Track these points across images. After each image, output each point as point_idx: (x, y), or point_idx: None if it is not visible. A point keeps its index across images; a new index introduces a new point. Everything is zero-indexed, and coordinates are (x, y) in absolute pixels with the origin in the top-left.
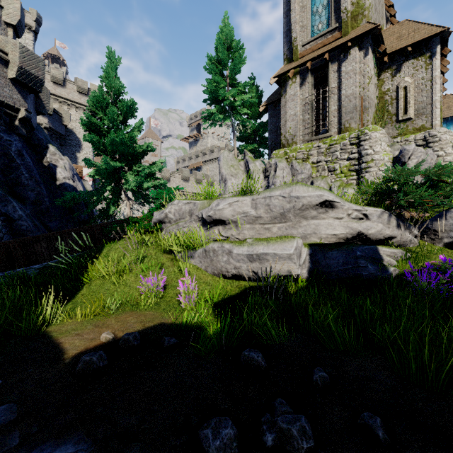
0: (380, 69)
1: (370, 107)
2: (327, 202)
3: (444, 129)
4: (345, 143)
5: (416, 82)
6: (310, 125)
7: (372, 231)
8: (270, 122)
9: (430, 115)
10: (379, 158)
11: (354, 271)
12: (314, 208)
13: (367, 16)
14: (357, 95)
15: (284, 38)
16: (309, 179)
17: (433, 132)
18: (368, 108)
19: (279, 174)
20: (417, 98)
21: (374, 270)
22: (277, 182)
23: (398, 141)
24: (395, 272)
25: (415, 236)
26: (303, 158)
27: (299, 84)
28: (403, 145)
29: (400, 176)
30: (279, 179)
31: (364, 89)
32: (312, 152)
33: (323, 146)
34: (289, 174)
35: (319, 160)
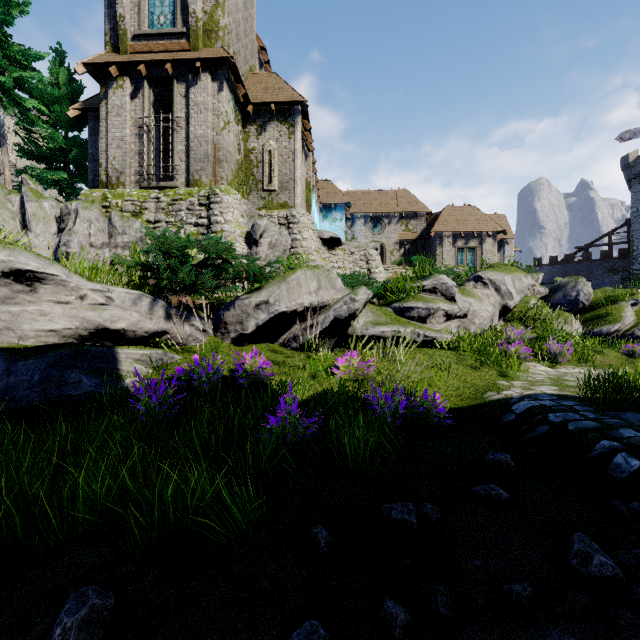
0: (246, 118)
1: (226, 161)
2: (29, 274)
3: (303, 211)
4: (192, 201)
5: (281, 149)
6: (147, 163)
7: (124, 324)
8: (92, 142)
9: (293, 192)
10: (230, 229)
11: (59, 391)
12: (2, 282)
13: (223, 40)
14: (210, 140)
15: (105, 7)
16: (139, 245)
17: (294, 212)
18: (223, 162)
19: (81, 229)
20: (282, 168)
21: (94, 385)
22: (72, 241)
23: (262, 215)
24: (137, 384)
25: (203, 330)
26: (134, 212)
27: (129, 93)
28: (256, 218)
29: (162, 245)
30: (77, 237)
31: (218, 135)
32: (148, 205)
33: (165, 199)
34: (102, 232)
35: (158, 219)
